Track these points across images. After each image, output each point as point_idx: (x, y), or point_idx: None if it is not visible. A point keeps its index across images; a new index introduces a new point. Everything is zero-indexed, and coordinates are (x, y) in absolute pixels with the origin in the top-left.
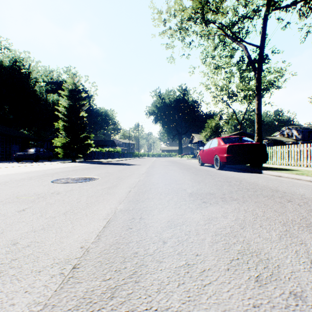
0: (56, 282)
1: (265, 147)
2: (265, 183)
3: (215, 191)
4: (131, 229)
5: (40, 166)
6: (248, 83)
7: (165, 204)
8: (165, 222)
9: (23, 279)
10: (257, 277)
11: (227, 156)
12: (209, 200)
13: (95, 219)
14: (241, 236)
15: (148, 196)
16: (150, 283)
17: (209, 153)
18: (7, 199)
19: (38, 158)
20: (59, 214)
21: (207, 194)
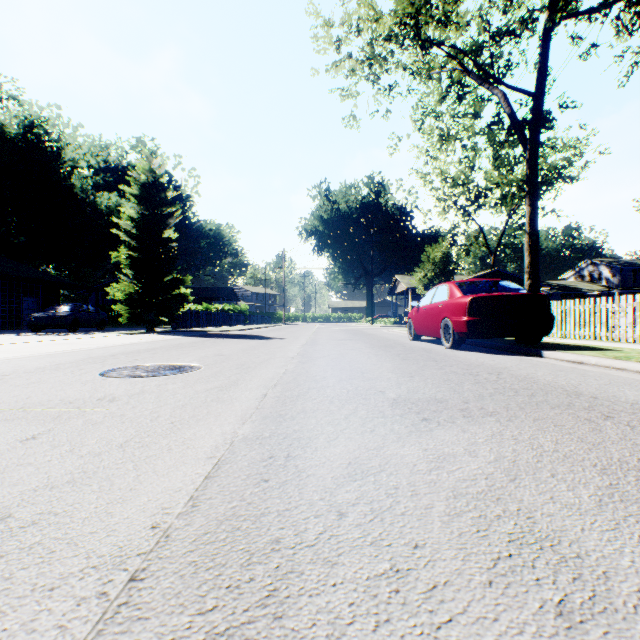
0: (87, 619)
1: (548, 303)
2: (551, 378)
3: (446, 395)
4: (266, 483)
5: (79, 341)
6: (510, 170)
7: (341, 425)
8: (341, 465)
9: (10, 610)
10: (560, 604)
11: (469, 320)
12: (435, 415)
13: (188, 458)
14: (511, 499)
15: (304, 406)
16: (309, 622)
17: (432, 315)
18: (2, 413)
19: (78, 324)
20: (109, 448)
21: (430, 401)
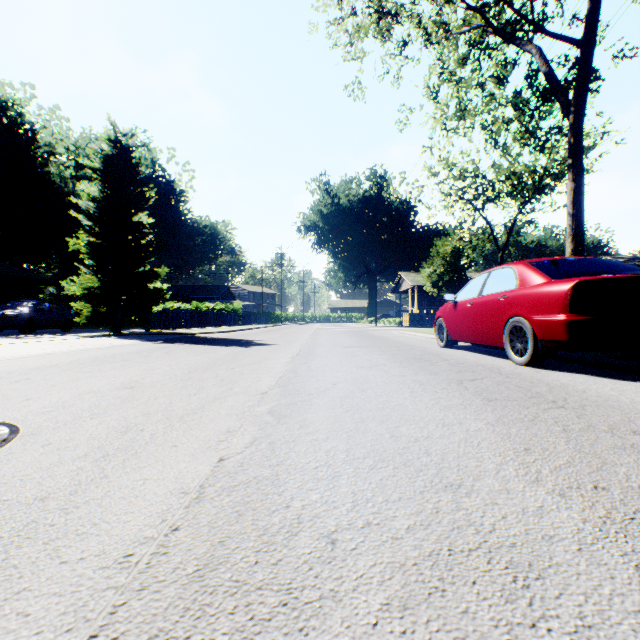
0: None
1: None
2: None
3: None
4: None
5: None
6: (544, 143)
7: None
8: None
9: None
10: None
11: (573, 320)
12: None
13: None
14: None
15: None
16: None
17: (485, 312)
18: None
19: (33, 325)
20: None
21: None
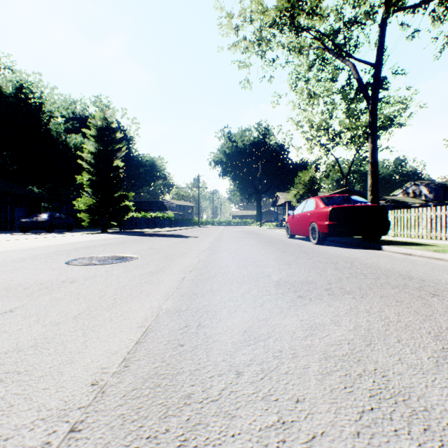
0: None
1: (386, 211)
2: (389, 265)
3: (315, 278)
4: (182, 347)
5: (53, 239)
6: (358, 118)
7: (238, 301)
8: (238, 332)
9: None
10: None
11: (329, 224)
12: (307, 293)
13: (124, 327)
14: (369, 360)
15: (212, 287)
16: None
17: (303, 220)
18: None
19: (53, 227)
20: (66, 319)
21: (303, 283)
